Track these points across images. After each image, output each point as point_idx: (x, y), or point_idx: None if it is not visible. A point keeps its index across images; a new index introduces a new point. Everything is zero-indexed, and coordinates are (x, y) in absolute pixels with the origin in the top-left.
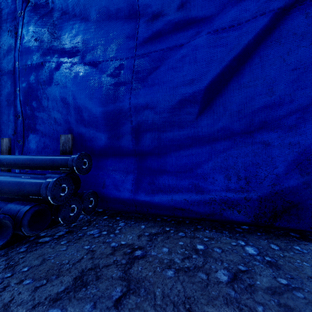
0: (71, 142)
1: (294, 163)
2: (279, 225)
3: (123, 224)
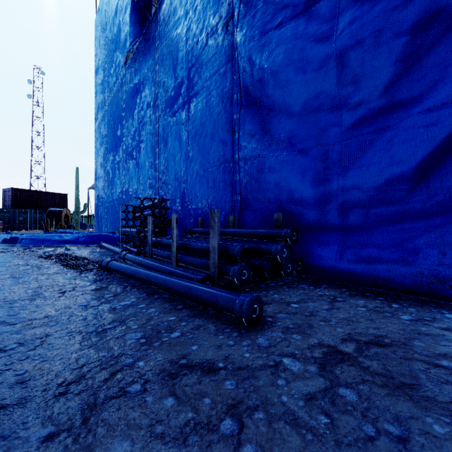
0: (282, 218)
1: None
2: None
3: (326, 286)
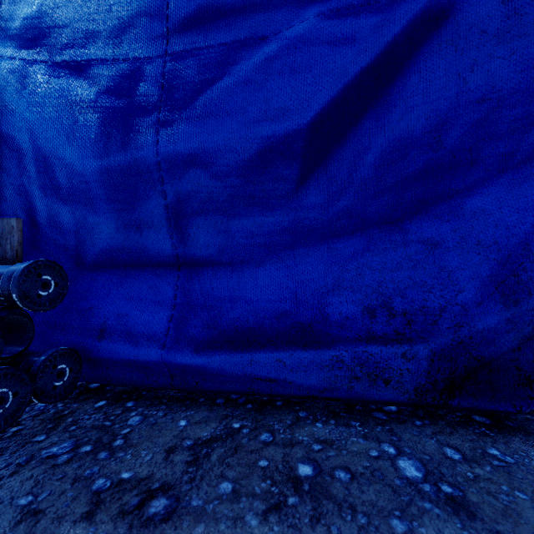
0: (19, 235)
1: (484, 282)
2: (455, 404)
3: (138, 420)
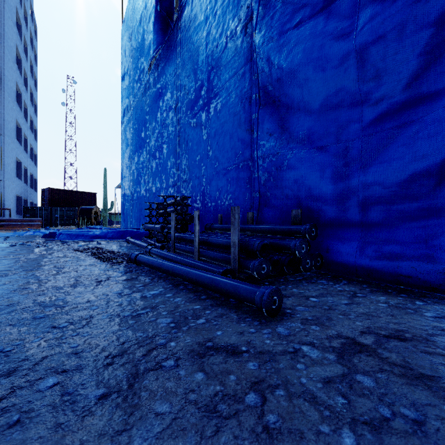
0: (300, 215)
1: None
2: None
3: (346, 282)
